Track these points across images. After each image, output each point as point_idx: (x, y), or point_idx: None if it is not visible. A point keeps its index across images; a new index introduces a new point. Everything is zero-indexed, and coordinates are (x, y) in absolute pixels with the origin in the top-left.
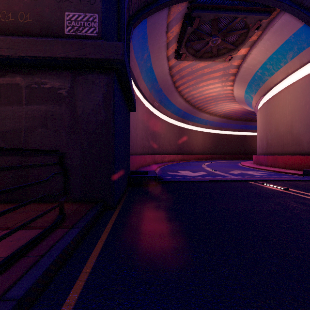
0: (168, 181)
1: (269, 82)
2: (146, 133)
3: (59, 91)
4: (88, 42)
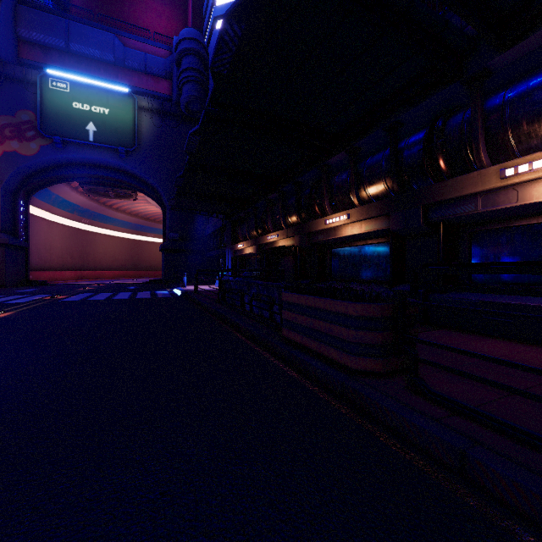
0: (49, 284)
1: None
2: (68, 251)
3: None
4: None
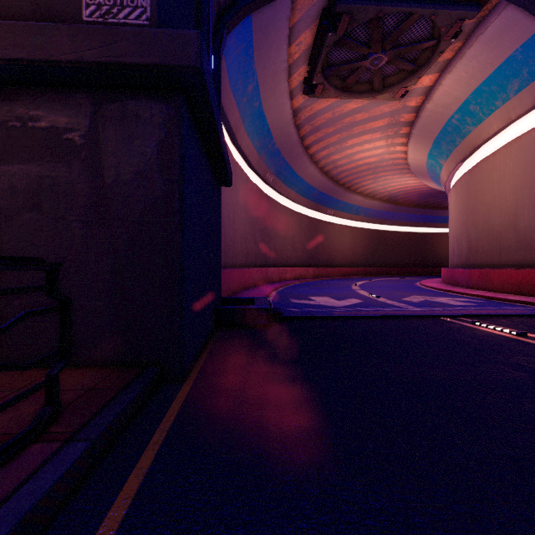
0: (292, 317)
1: (473, 136)
2: (251, 229)
3: (67, 135)
4: (126, 30)
